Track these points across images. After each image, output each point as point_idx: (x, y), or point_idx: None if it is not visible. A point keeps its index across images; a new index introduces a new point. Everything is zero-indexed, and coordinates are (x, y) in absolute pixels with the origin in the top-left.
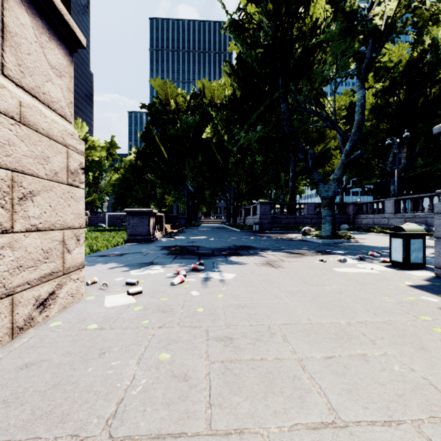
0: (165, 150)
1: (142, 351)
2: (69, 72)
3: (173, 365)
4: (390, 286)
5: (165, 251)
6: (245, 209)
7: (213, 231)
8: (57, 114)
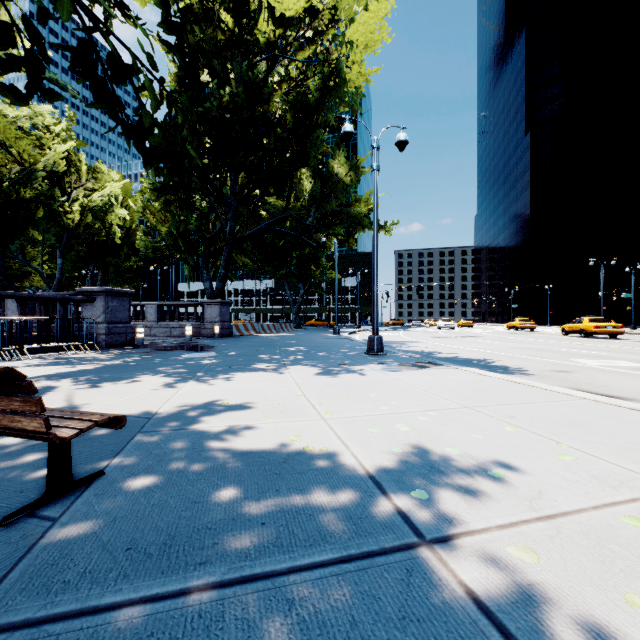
0: None
1: None
2: None
3: None
4: None
5: None
6: None
7: None
8: None
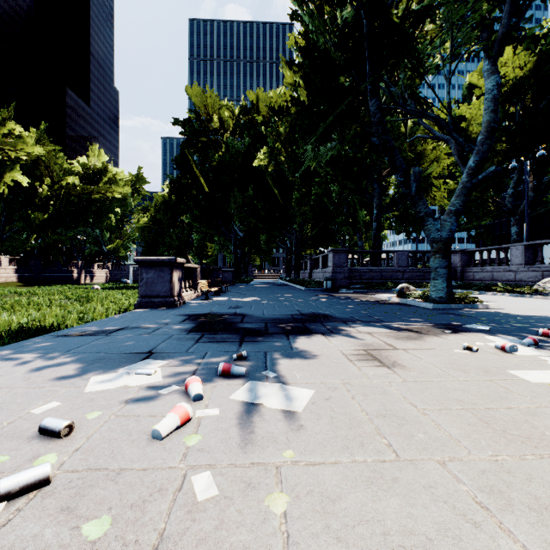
0: (205, 182)
1: None
2: None
3: None
4: None
5: (188, 324)
6: (311, 260)
7: (269, 290)
8: None
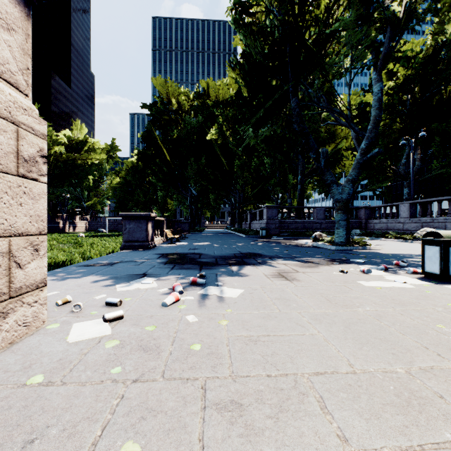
0: (167, 152)
1: (96, 437)
2: (23, 27)
3: None
4: (437, 307)
5: (163, 259)
6: (251, 214)
7: (218, 237)
8: (2, 79)
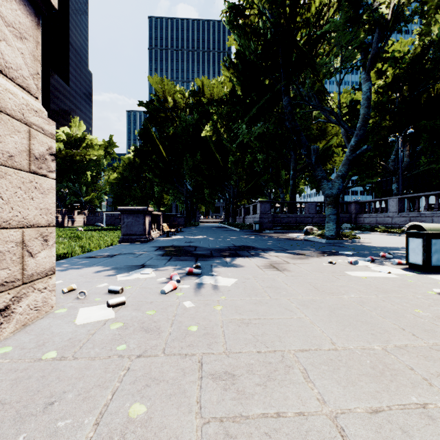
0: (163, 148)
1: (108, 400)
2: (34, 35)
3: (148, 428)
4: (417, 294)
5: (160, 251)
6: (245, 208)
7: (212, 231)
8: (16, 84)
